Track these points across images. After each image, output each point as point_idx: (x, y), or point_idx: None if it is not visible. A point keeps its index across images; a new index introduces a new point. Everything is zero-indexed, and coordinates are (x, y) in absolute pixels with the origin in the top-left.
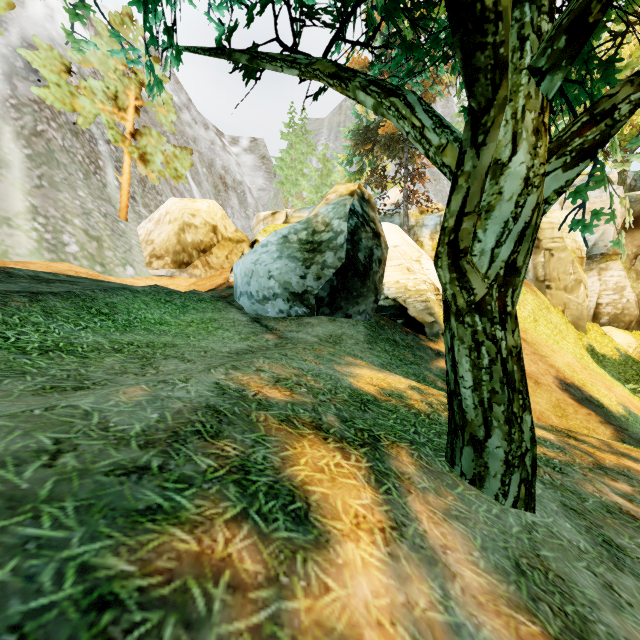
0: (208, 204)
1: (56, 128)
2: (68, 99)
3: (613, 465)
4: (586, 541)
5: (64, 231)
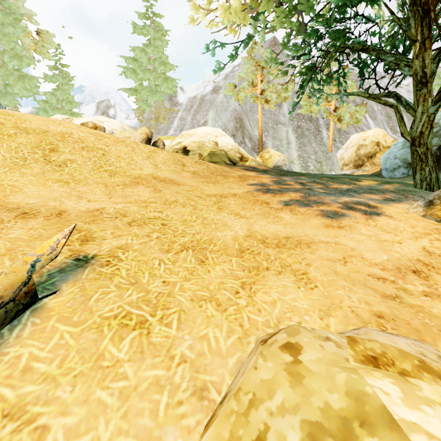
0: (373, 131)
1: (304, 122)
2: (309, 109)
3: None
4: None
5: (308, 162)
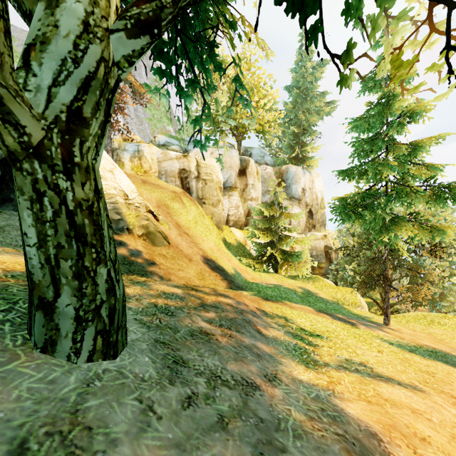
0: None
1: None
2: None
3: (212, 302)
4: (156, 368)
5: None
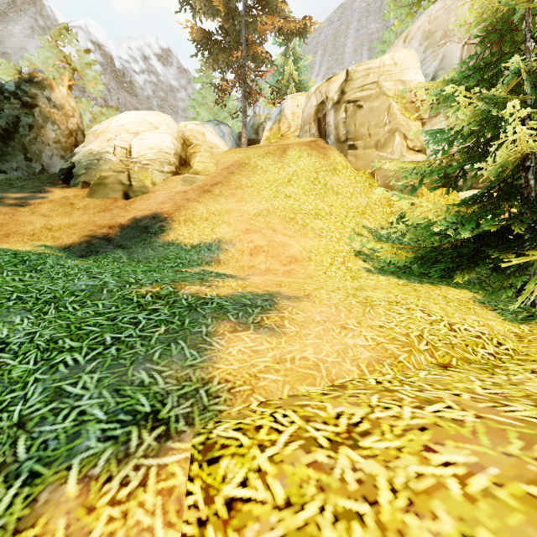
0: None
1: None
2: None
3: None
4: None
5: None
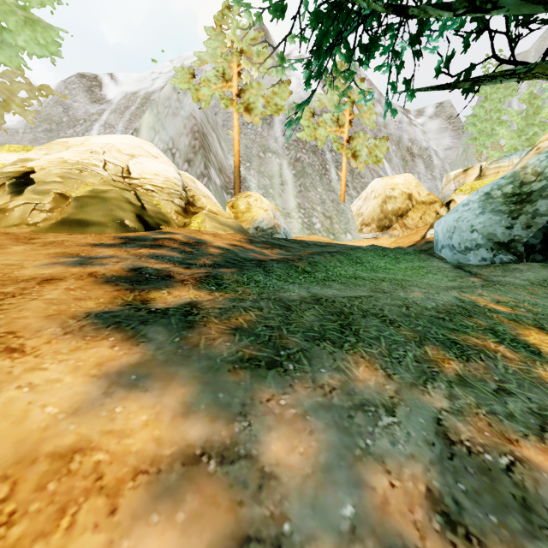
0: (404, 177)
1: (305, 153)
2: (313, 133)
3: None
4: None
5: (313, 216)
